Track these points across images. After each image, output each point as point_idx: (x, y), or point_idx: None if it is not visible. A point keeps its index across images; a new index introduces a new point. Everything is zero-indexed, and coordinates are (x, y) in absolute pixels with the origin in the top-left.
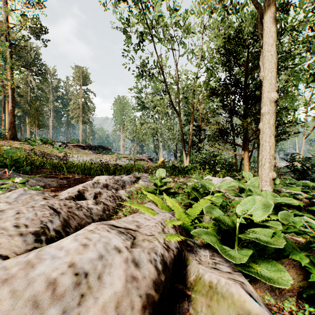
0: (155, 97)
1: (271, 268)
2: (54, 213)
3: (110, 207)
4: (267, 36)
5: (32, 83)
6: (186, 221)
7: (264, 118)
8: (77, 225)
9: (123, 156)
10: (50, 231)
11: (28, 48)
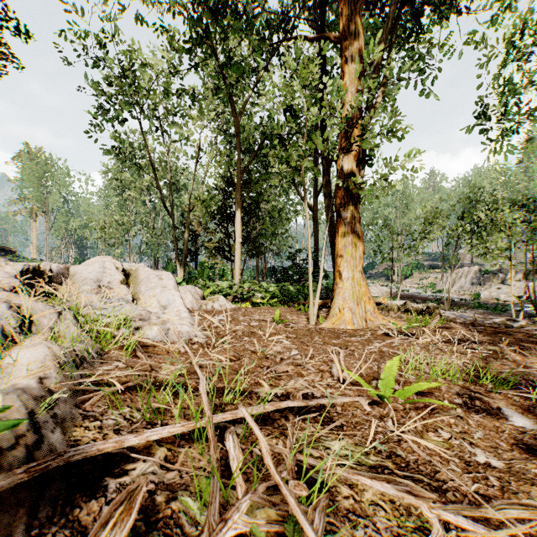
0: (123, 173)
1: (227, 297)
2: None
3: None
4: (237, 212)
5: None
6: None
7: (236, 251)
8: None
9: None
10: None
11: None
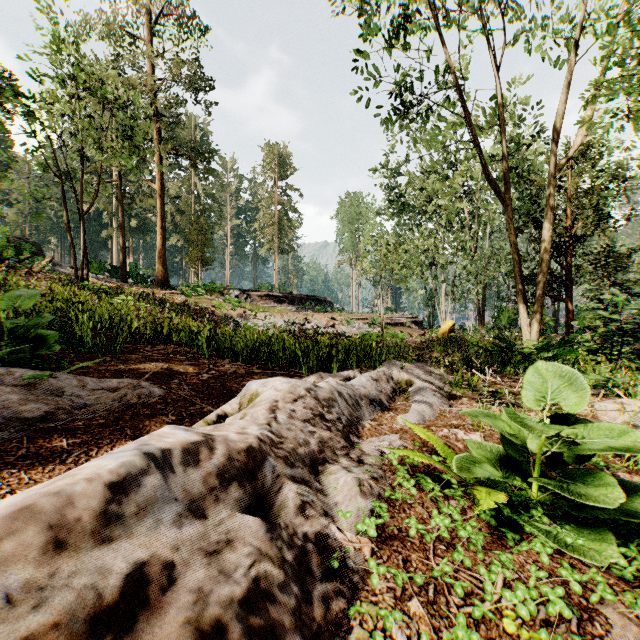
0: (429, 178)
1: None
2: None
3: None
4: None
5: (198, 187)
6: None
7: None
8: None
9: (356, 316)
10: None
11: (192, 127)
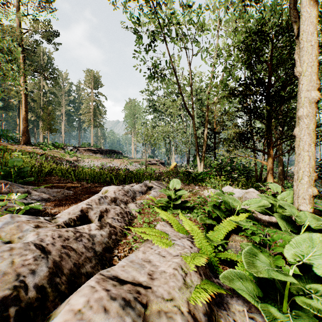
0: (167, 99)
1: None
2: (41, 255)
3: (117, 229)
4: (306, 23)
5: (45, 88)
6: (208, 250)
7: (301, 123)
8: (72, 266)
9: (134, 160)
10: (30, 290)
11: (41, 53)
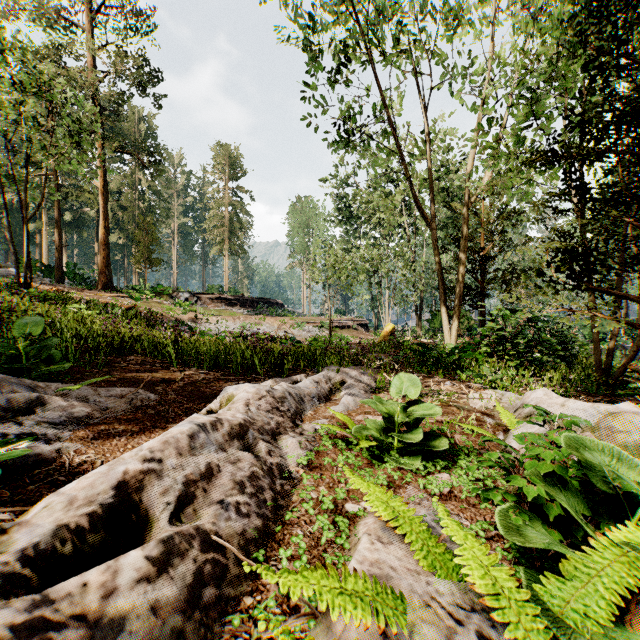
0: (374, 192)
1: None
2: None
3: (231, 551)
4: None
5: (142, 183)
6: None
7: None
8: None
9: (306, 319)
10: None
11: (135, 119)
